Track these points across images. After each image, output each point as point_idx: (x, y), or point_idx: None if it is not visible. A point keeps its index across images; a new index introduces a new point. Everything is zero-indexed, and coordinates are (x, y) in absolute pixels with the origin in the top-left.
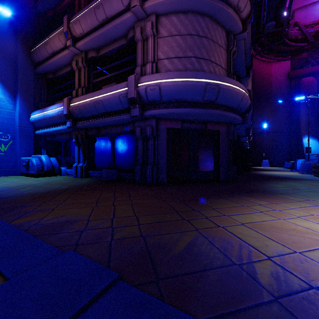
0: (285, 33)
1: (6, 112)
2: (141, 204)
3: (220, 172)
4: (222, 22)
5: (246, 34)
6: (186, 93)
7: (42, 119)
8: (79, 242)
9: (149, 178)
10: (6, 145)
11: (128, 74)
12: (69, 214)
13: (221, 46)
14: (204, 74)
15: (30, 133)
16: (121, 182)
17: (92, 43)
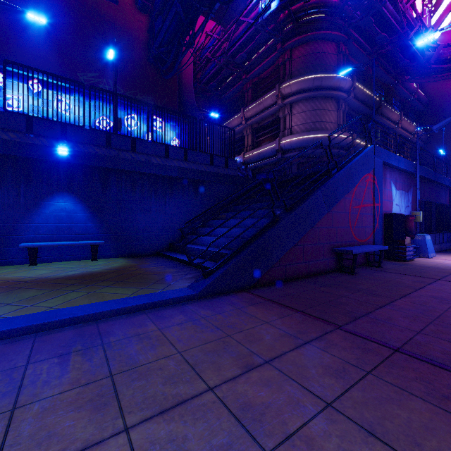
0: (426, 63)
1: None
2: None
3: None
4: (330, 97)
5: (351, 97)
6: (304, 143)
7: None
8: None
9: None
10: None
11: (276, 135)
12: None
13: (331, 110)
14: (313, 133)
15: None
16: None
17: (256, 120)
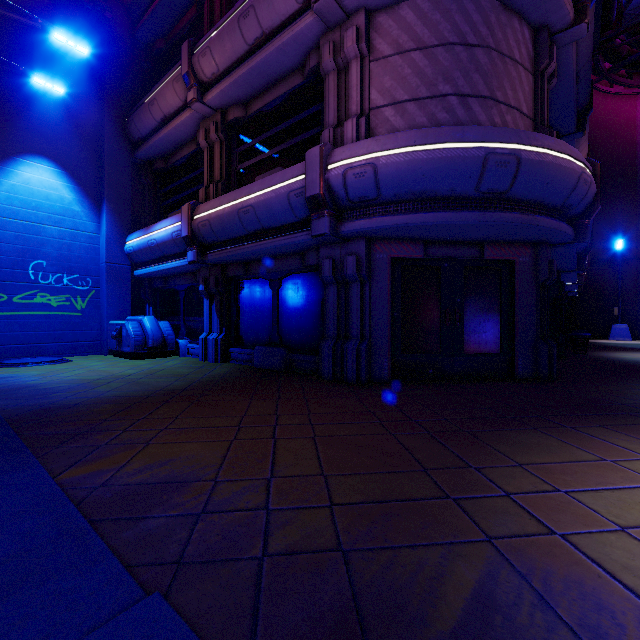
0: None
1: (85, 238)
2: (336, 437)
3: (516, 358)
4: (522, 7)
5: (583, 28)
6: (437, 177)
7: (144, 248)
8: (187, 556)
9: (351, 368)
10: (85, 299)
11: (306, 146)
12: (176, 459)
13: (520, 64)
14: (480, 130)
15: (124, 275)
16: (293, 375)
17: (236, 91)
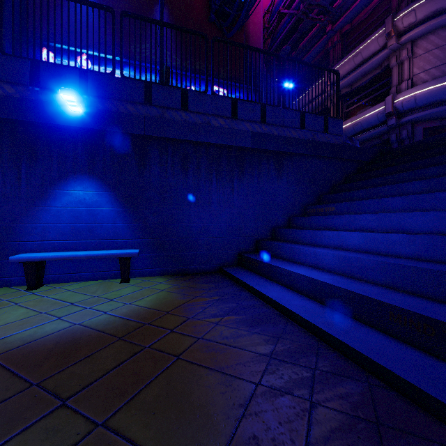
0: None
1: None
2: None
3: None
4: None
5: None
6: (442, 95)
7: None
8: None
9: None
10: None
11: (381, 95)
12: None
13: None
14: None
15: None
16: None
17: (348, 82)
